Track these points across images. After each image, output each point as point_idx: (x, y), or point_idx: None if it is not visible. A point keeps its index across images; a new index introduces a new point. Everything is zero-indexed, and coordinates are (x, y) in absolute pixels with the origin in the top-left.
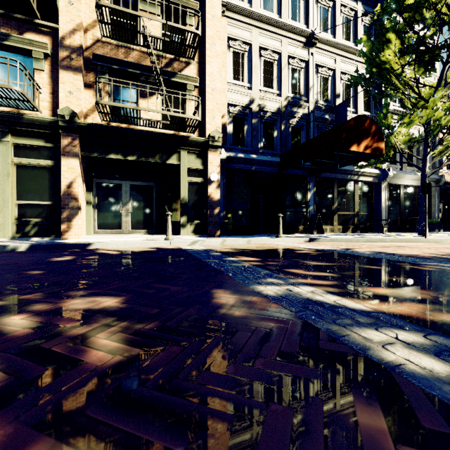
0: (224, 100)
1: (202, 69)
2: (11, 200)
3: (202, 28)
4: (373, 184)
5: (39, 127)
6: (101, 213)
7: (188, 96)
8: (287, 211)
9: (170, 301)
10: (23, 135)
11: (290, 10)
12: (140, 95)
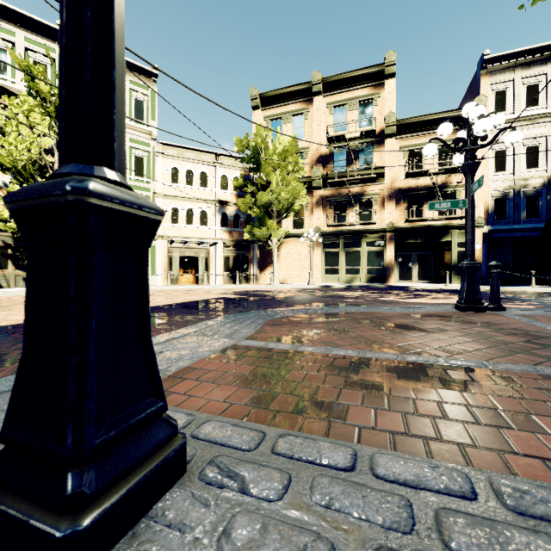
0: (486, 190)
1: None
2: (365, 267)
3: None
4: None
5: (377, 233)
6: (400, 271)
7: (457, 197)
8: None
9: None
10: (369, 237)
11: None
12: (425, 204)
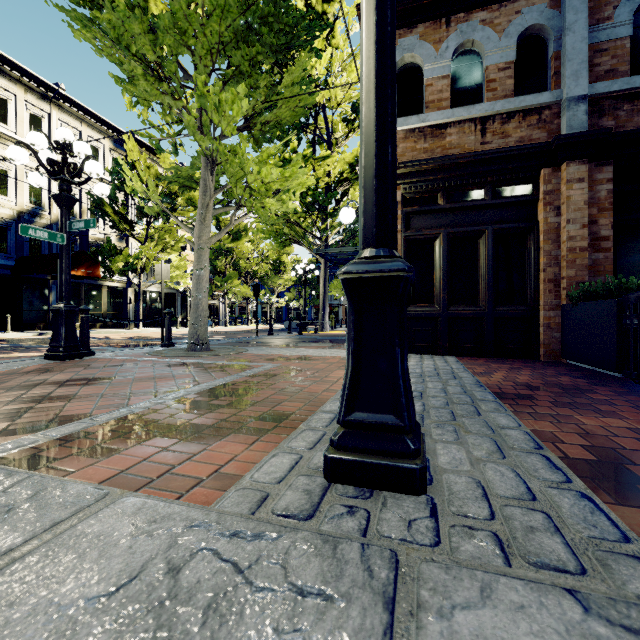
0: None
1: None
2: None
3: None
4: (123, 289)
5: None
6: None
7: None
8: (25, 311)
9: None
10: None
11: (28, 127)
12: None
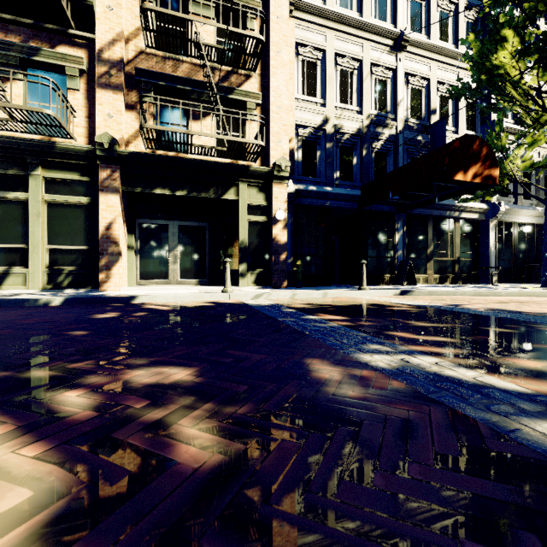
0: (292, 121)
1: (266, 83)
2: (42, 245)
3: (265, 33)
4: (479, 222)
5: (74, 158)
6: (144, 260)
7: (248, 117)
8: (370, 257)
9: (257, 375)
10: (55, 167)
11: (373, 7)
12: (191, 117)
